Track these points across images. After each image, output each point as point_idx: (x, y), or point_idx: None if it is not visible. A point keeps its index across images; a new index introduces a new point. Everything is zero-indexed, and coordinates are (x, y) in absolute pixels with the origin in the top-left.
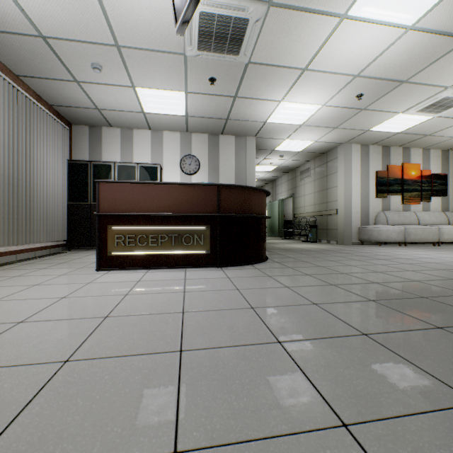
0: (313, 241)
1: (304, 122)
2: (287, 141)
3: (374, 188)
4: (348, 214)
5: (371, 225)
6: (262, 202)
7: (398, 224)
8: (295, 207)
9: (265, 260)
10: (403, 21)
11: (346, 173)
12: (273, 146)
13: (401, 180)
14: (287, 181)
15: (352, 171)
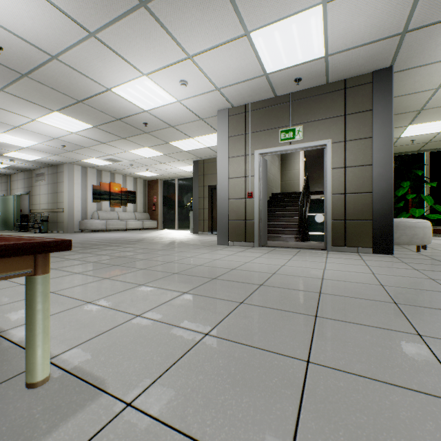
0: (45, 232)
1: (28, 146)
2: (15, 152)
3: (91, 196)
4: (72, 212)
5: (88, 219)
6: None
7: (106, 219)
8: (32, 203)
9: None
10: (69, 130)
11: (70, 184)
12: (1, 153)
13: (110, 192)
14: (24, 179)
15: (75, 183)
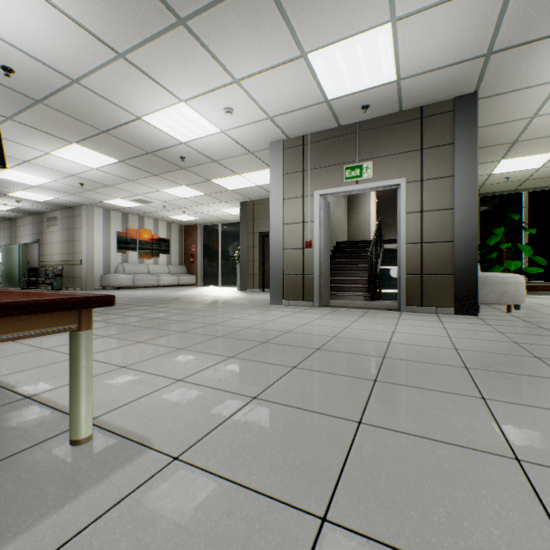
0: (58, 289)
1: (39, 185)
2: (23, 192)
3: (115, 245)
4: (92, 265)
5: (111, 274)
6: None
7: (133, 273)
8: (42, 254)
9: None
10: (90, 166)
11: (90, 230)
12: (6, 192)
13: (138, 241)
14: (33, 224)
15: (96, 229)
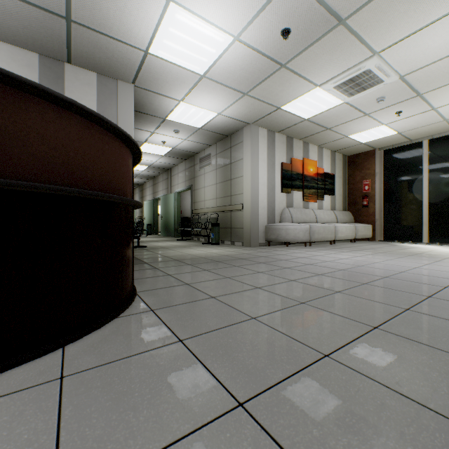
0: (215, 243)
1: (206, 71)
2: (183, 104)
3: (279, 182)
4: (255, 210)
5: (278, 223)
6: (114, 161)
7: (301, 221)
8: (194, 201)
9: (120, 312)
10: None
11: (253, 160)
12: (164, 112)
13: (302, 176)
14: (185, 170)
15: (259, 159)
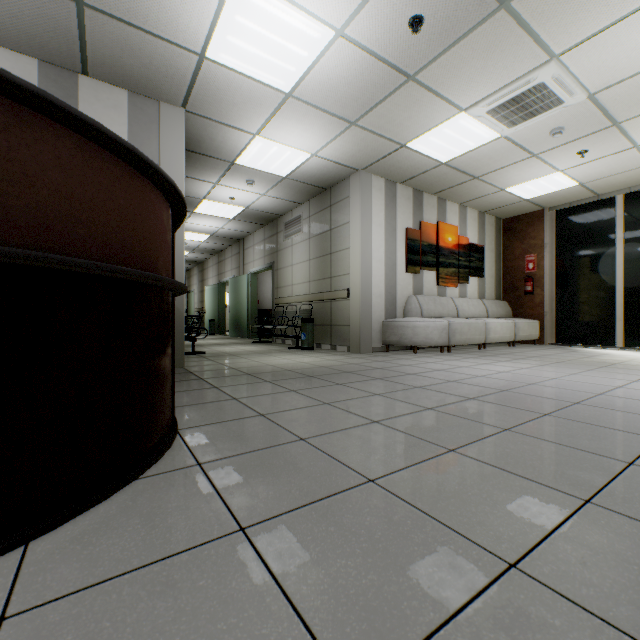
0: (308, 347)
1: (294, 87)
2: (259, 140)
3: (403, 257)
4: (368, 299)
5: (401, 318)
6: (132, 211)
7: (435, 316)
8: (277, 285)
9: (142, 470)
10: None
11: (364, 224)
12: (232, 152)
13: (436, 248)
14: (264, 241)
15: (374, 223)
